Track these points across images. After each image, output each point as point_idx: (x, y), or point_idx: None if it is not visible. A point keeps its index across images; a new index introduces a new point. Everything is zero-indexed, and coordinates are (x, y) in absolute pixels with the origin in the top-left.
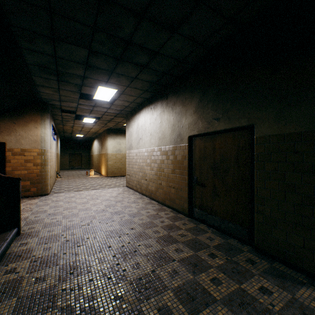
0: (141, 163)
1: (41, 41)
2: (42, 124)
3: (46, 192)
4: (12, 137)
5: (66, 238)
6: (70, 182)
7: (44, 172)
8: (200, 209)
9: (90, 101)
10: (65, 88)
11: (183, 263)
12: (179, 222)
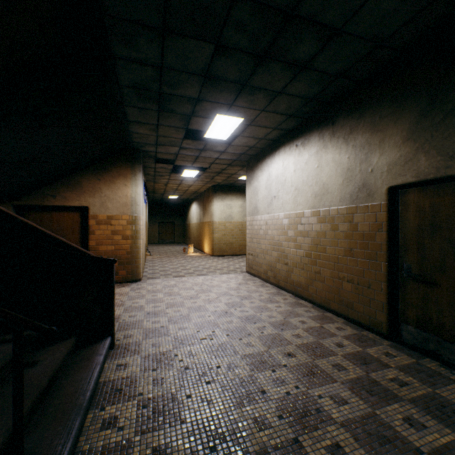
0: (277, 236)
1: (145, 39)
2: (133, 180)
3: (138, 276)
4: (96, 199)
5: (183, 362)
6: (165, 262)
7: (135, 248)
8: (419, 329)
9: (198, 141)
10: (167, 123)
11: None
12: (376, 350)
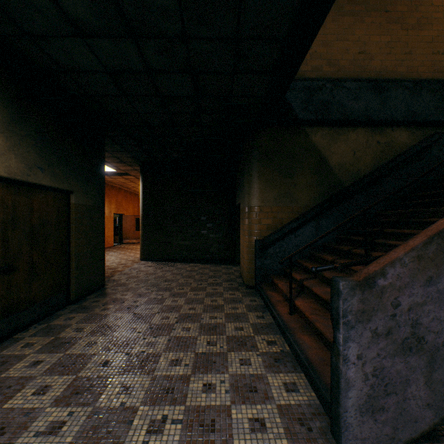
0: None
1: None
2: None
3: None
4: None
5: (220, 378)
6: None
7: None
8: (6, 318)
9: None
10: None
11: (133, 311)
12: (25, 350)
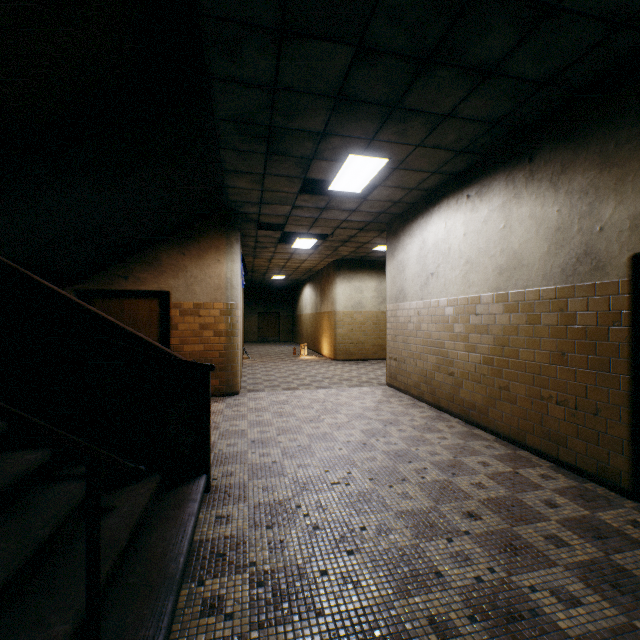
0: (435, 332)
1: (254, 47)
2: (228, 254)
3: (234, 388)
4: (180, 281)
5: (310, 518)
6: (269, 368)
7: (231, 349)
8: None
9: (318, 197)
10: (276, 172)
11: None
12: (614, 515)
